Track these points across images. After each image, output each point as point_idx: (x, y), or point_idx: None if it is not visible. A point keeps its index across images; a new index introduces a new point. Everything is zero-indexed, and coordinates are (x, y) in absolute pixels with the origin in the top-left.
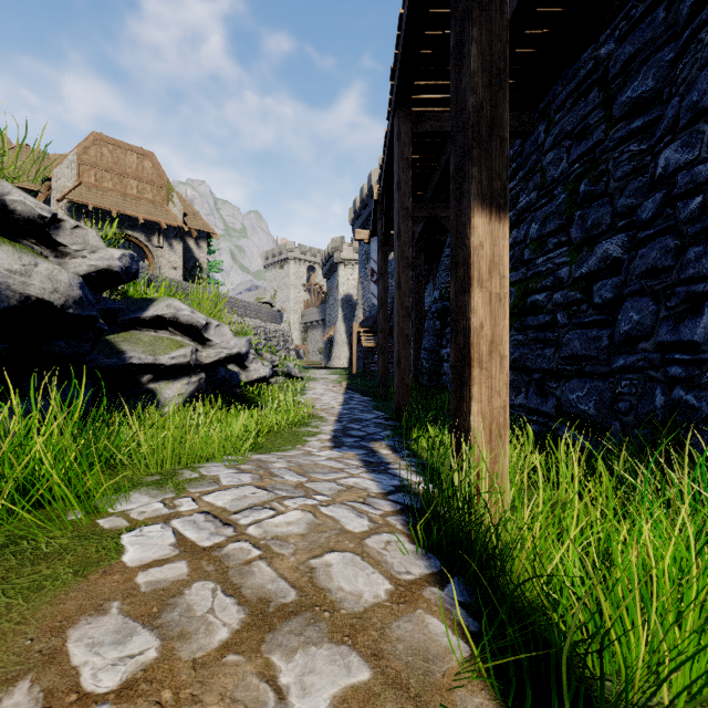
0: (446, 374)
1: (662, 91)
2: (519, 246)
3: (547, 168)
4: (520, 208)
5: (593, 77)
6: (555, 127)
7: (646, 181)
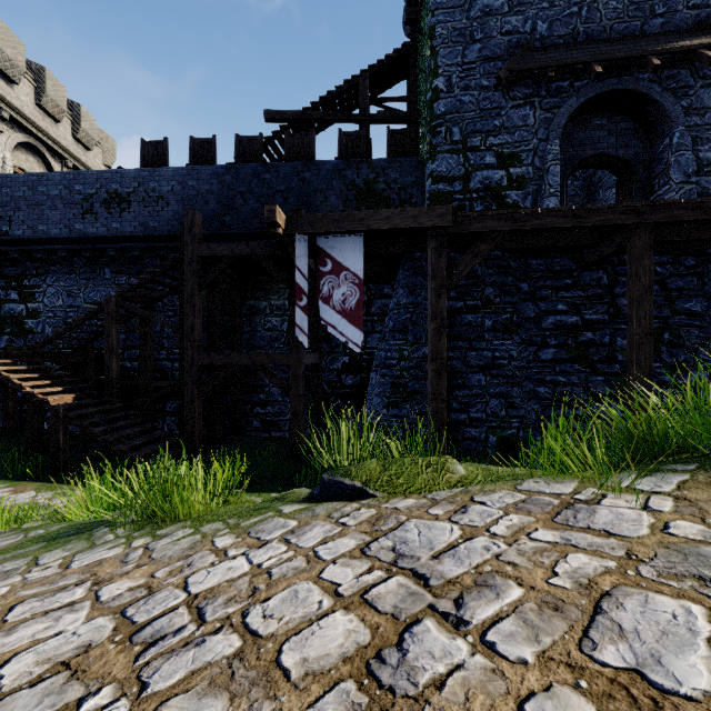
0: (477, 439)
1: (703, 316)
2: (596, 346)
3: (621, 307)
4: (590, 319)
5: (655, 279)
6: (624, 285)
7: (708, 351)
